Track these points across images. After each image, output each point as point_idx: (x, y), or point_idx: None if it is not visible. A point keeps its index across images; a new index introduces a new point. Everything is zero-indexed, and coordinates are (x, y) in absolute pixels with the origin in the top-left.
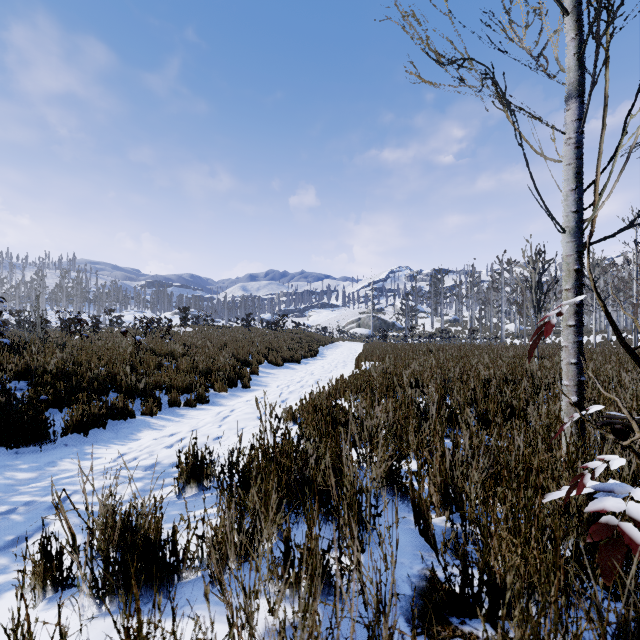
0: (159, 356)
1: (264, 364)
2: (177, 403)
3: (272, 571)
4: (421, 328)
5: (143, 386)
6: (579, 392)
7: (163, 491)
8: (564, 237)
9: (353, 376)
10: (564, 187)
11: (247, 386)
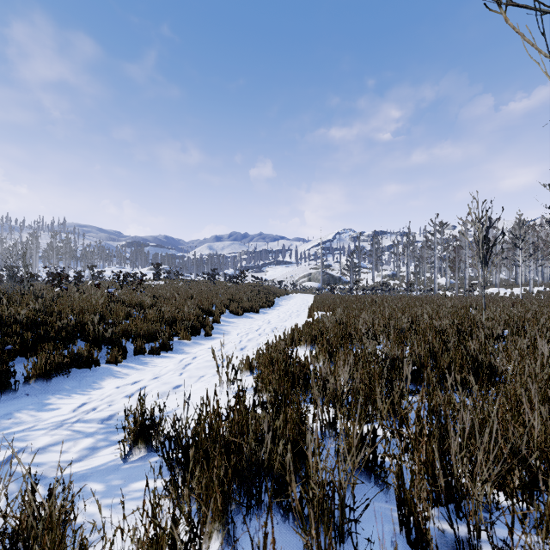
0: (129, 307)
1: (226, 314)
2: (142, 351)
3: None
4: (364, 282)
5: (110, 335)
6: None
7: (113, 449)
8: None
9: (307, 325)
10: None
11: (209, 334)
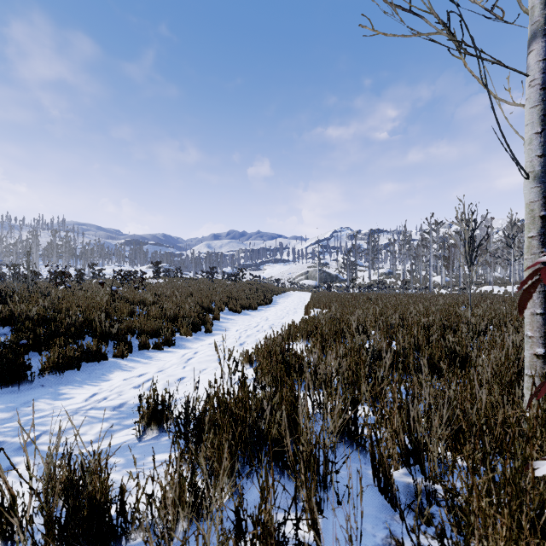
0: (132, 304)
1: (225, 311)
2: (146, 346)
3: (223, 544)
4: (360, 280)
5: (116, 331)
6: (545, 344)
7: (127, 432)
8: (528, 183)
9: (303, 322)
10: (528, 131)
11: (209, 331)
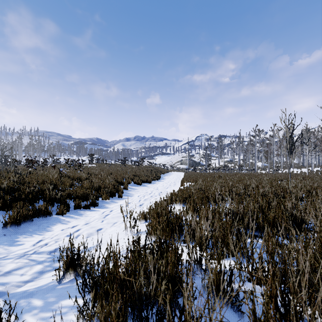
0: (72, 179)
1: (131, 184)
2: (79, 207)
3: None
4: (213, 165)
5: (59, 197)
6: None
7: (54, 273)
8: None
9: (180, 191)
10: None
11: (121, 196)
